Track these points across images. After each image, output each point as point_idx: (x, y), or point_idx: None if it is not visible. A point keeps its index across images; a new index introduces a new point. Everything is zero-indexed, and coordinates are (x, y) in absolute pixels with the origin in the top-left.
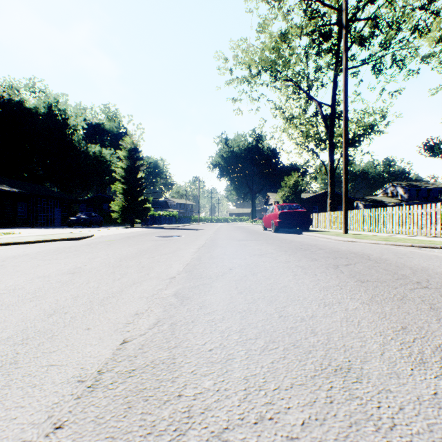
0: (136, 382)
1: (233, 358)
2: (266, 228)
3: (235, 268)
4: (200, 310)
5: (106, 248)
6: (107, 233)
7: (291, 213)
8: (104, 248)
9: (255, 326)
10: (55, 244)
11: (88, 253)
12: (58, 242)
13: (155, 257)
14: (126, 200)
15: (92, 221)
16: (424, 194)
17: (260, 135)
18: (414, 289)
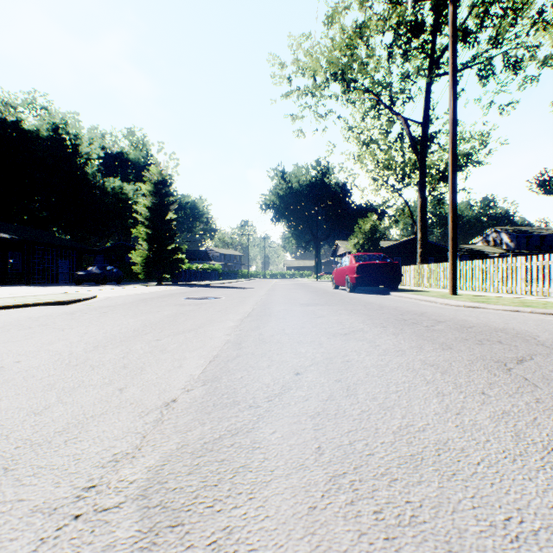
0: None
1: None
2: (337, 287)
3: (305, 370)
4: None
5: (92, 321)
6: (118, 293)
7: (374, 266)
8: (90, 321)
9: None
10: (23, 311)
11: (54, 329)
12: (32, 307)
13: (163, 339)
14: (152, 249)
15: (107, 276)
16: (536, 242)
17: (326, 167)
18: None
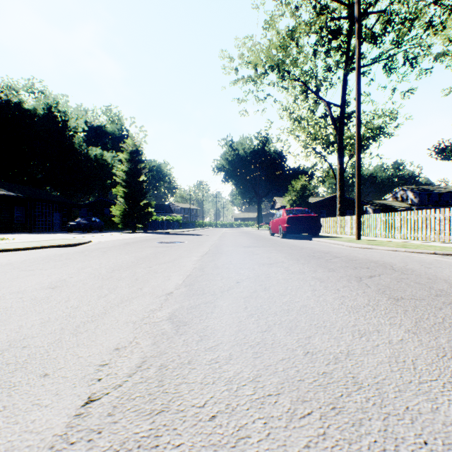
0: None
1: (247, 437)
2: (273, 234)
3: (242, 280)
4: (200, 343)
5: (100, 256)
6: (106, 238)
7: (300, 218)
8: (98, 256)
9: (275, 370)
10: (47, 251)
11: (78, 261)
12: (50, 248)
13: (153, 266)
14: (128, 204)
15: (92, 226)
16: (435, 198)
17: (266, 138)
18: None
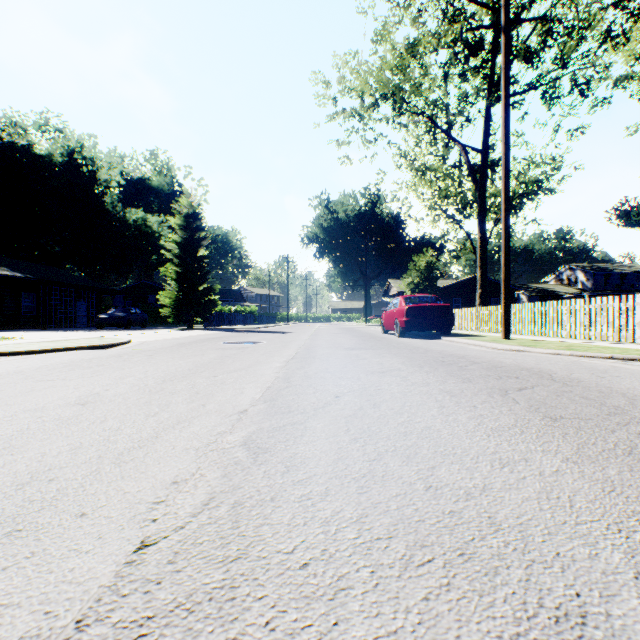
0: None
1: (349, 588)
2: (386, 331)
3: (343, 394)
4: (287, 474)
5: (144, 362)
6: (151, 337)
7: (425, 309)
8: (142, 362)
9: (386, 509)
10: (69, 354)
11: (115, 369)
12: (75, 351)
13: (219, 376)
14: (181, 290)
15: (131, 320)
16: (616, 281)
17: (376, 195)
18: None
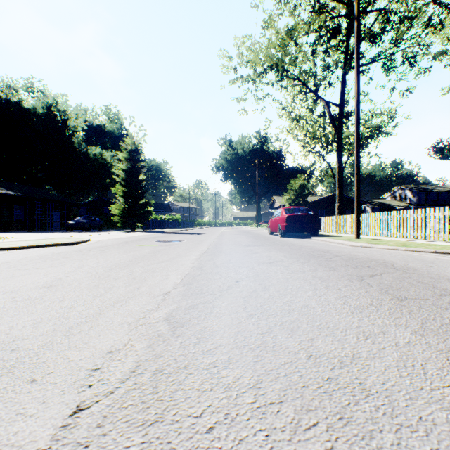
0: None
1: None
2: (272, 233)
3: (242, 280)
4: (198, 345)
5: (98, 255)
6: (105, 237)
7: (299, 217)
8: (96, 255)
9: (276, 376)
10: (44, 249)
11: (76, 260)
12: (48, 247)
13: (151, 265)
14: (127, 203)
15: (91, 225)
16: (433, 197)
17: (264, 137)
18: None
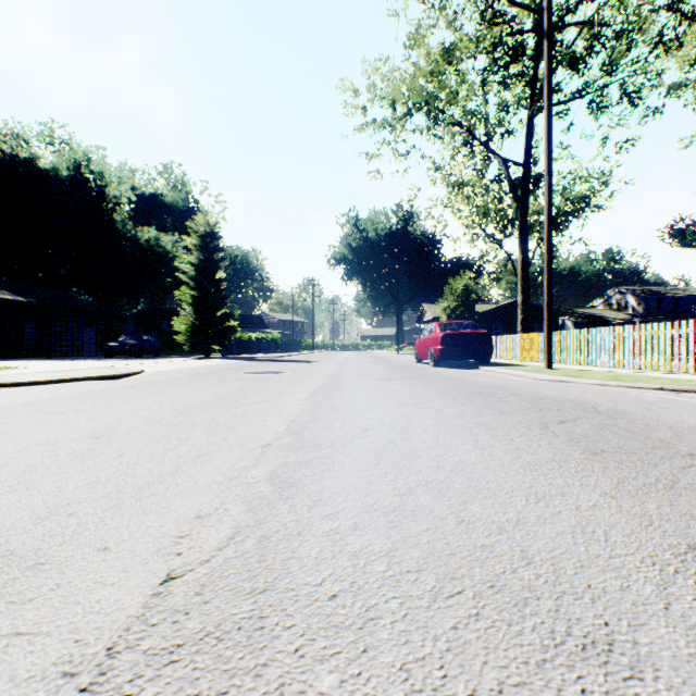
0: (181, 677)
1: (378, 618)
2: (420, 360)
3: (373, 427)
4: (314, 509)
5: (160, 393)
6: (166, 367)
7: (461, 336)
8: (157, 393)
9: (416, 543)
10: (79, 385)
11: (129, 401)
12: (84, 382)
13: (240, 408)
14: (198, 315)
15: (143, 348)
16: (669, 305)
17: (409, 213)
18: (687, 468)
